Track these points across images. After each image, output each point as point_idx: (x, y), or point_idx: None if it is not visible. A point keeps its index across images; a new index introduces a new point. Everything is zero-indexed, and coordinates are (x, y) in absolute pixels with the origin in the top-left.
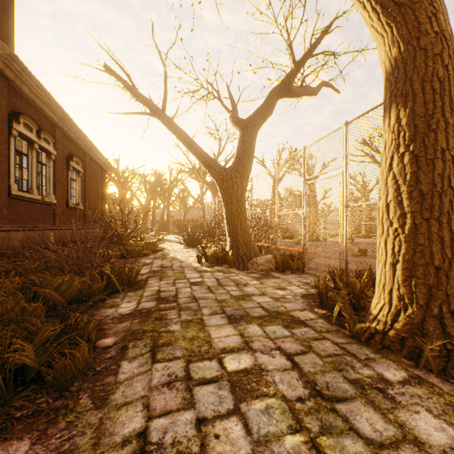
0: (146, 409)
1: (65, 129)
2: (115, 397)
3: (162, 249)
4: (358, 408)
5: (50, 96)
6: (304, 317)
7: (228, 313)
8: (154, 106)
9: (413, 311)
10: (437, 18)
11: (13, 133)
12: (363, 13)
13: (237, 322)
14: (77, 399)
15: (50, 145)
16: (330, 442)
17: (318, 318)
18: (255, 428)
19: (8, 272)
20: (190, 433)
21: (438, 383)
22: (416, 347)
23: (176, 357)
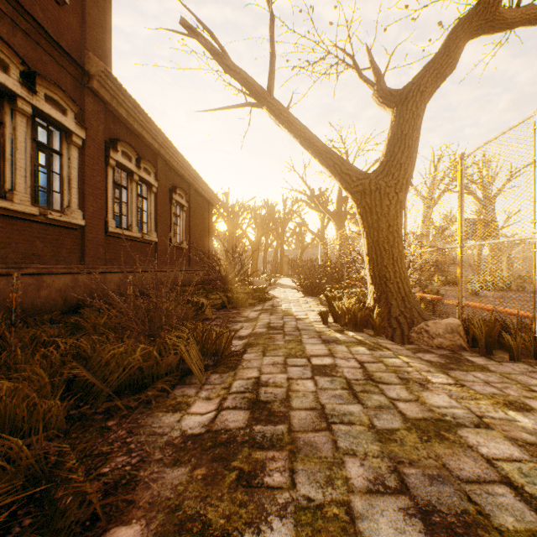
0: None
1: (167, 157)
2: None
3: (271, 297)
4: None
5: (148, 118)
6: None
7: (416, 496)
8: (255, 84)
9: None
10: None
11: (111, 162)
12: None
13: None
14: None
15: (151, 175)
16: None
17: None
18: None
19: (77, 327)
20: None
21: None
22: None
23: None
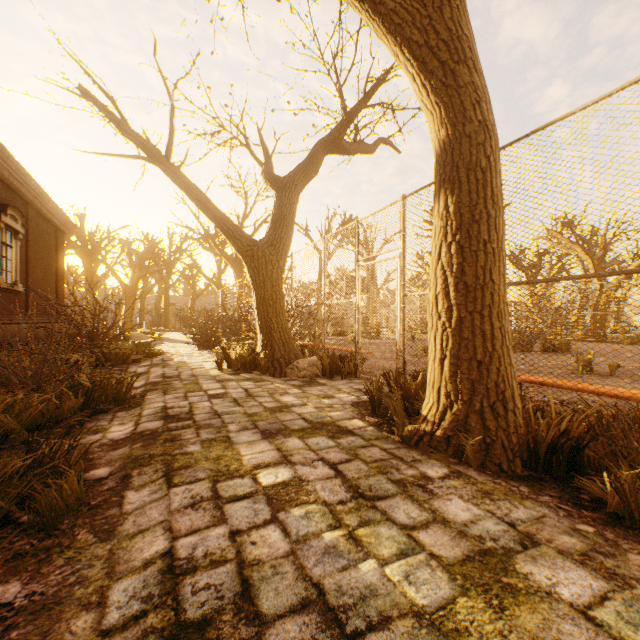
0: (169, 532)
1: None
2: (124, 528)
3: (161, 352)
4: (397, 502)
5: None
6: (353, 426)
7: (261, 428)
8: (154, 149)
9: (459, 407)
10: (480, 106)
11: None
12: (413, 86)
13: (274, 437)
14: (73, 535)
15: None
16: (368, 531)
17: (368, 426)
18: (294, 531)
19: None
20: (224, 545)
21: (475, 475)
22: (460, 445)
23: (200, 478)
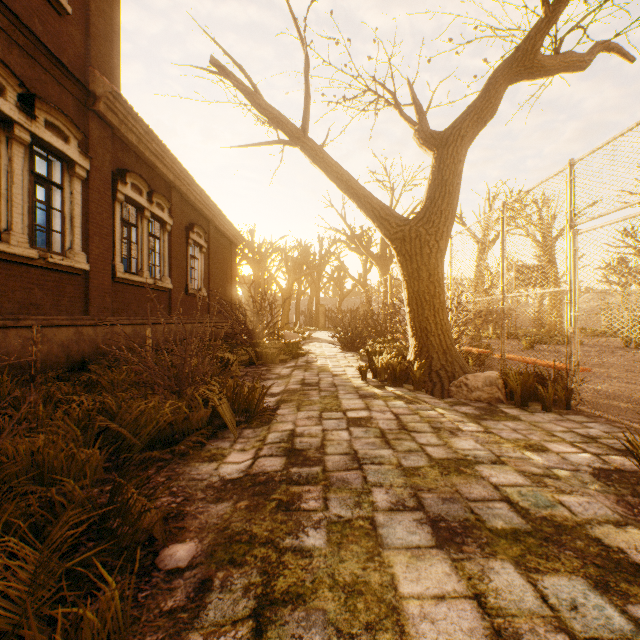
0: None
1: (183, 190)
2: None
3: (305, 353)
4: None
5: (162, 145)
6: (639, 553)
7: (429, 511)
8: (289, 123)
9: None
10: None
11: (119, 197)
12: None
13: (458, 544)
14: None
15: (165, 211)
16: None
17: None
18: None
19: (91, 384)
20: None
21: None
22: None
23: None
